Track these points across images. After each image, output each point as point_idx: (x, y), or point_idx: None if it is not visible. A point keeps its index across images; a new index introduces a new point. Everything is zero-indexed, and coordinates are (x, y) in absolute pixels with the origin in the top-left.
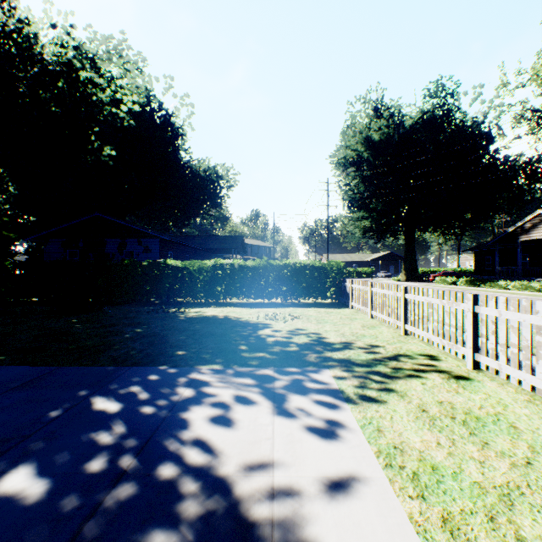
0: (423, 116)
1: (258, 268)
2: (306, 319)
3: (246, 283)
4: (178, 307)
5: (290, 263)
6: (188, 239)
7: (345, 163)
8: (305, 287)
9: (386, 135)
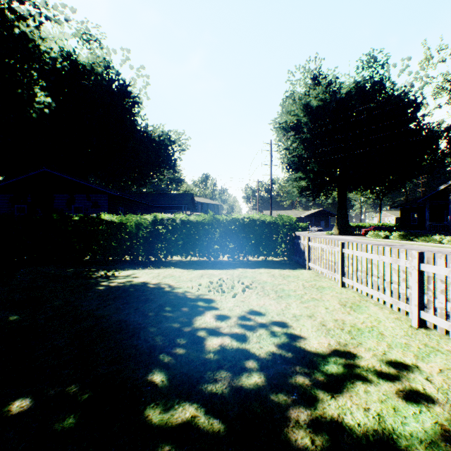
0: (356, 86)
1: (203, 223)
2: (260, 290)
3: (189, 240)
4: (107, 270)
5: (238, 218)
6: (142, 196)
7: (285, 127)
8: (254, 244)
9: (324, 101)
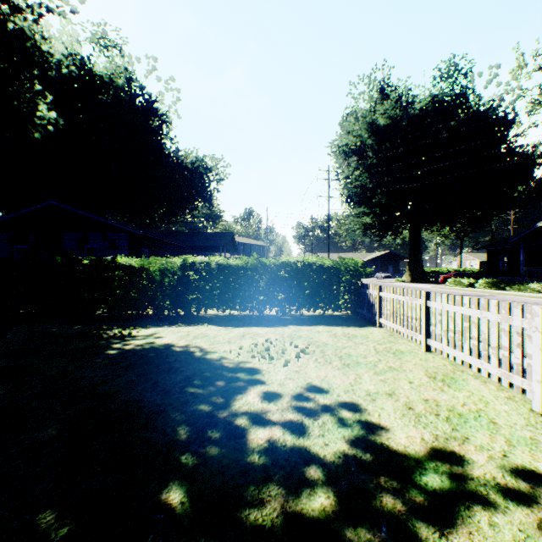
0: (432, 100)
1: (245, 268)
2: (320, 355)
3: (227, 289)
4: (123, 327)
5: (290, 262)
6: (171, 235)
7: (346, 151)
8: (310, 295)
9: (393, 118)
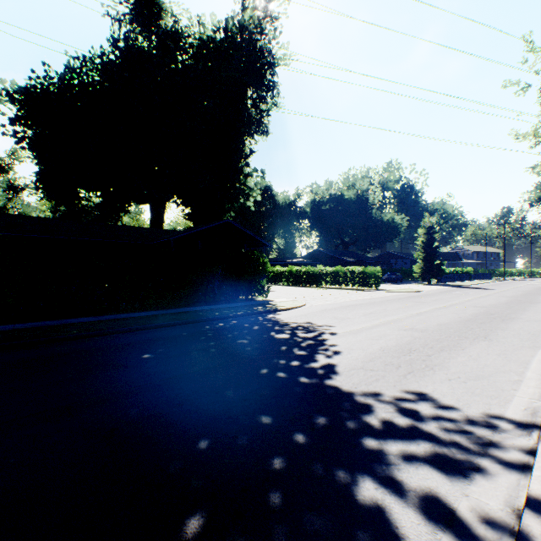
0: None
1: None
2: None
3: None
4: (417, 280)
5: (451, 269)
6: None
7: (529, 203)
8: None
9: None
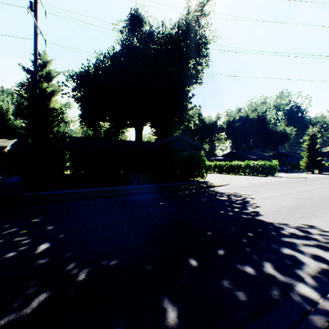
0: None
1: None
2: None
3: None
4: (302, 170)
5: None
6: None
7: None
8: None
9: None
